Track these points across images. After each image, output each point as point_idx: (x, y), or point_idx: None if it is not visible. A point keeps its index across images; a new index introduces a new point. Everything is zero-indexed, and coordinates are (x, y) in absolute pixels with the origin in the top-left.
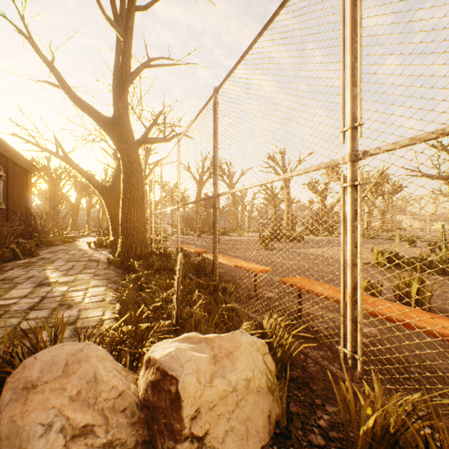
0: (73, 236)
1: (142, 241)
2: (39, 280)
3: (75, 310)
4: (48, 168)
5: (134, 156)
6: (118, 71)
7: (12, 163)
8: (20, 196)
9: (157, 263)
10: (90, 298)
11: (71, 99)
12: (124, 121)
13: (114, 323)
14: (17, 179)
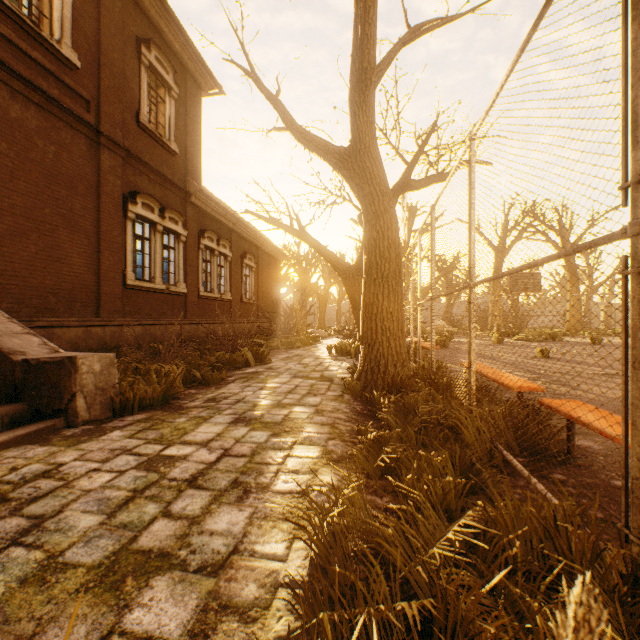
0: (316, 336)
1: (397, 354)
2: (243, 408)
3: (245, 511)
4: (297, 254)
5: (382, 203)
6: (356, 63)
7: (262, 252)
8: (269, 289)
9: (423, 406)
10: (285, 476)
11: (295, 137)
12: (367, 146)
13: (293, 614)
14: (266, 270)
